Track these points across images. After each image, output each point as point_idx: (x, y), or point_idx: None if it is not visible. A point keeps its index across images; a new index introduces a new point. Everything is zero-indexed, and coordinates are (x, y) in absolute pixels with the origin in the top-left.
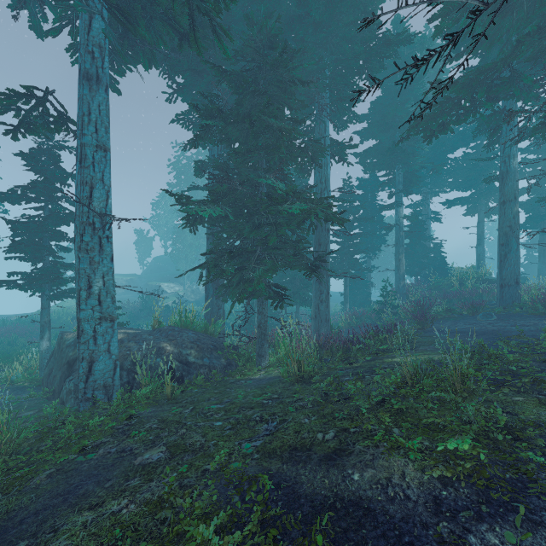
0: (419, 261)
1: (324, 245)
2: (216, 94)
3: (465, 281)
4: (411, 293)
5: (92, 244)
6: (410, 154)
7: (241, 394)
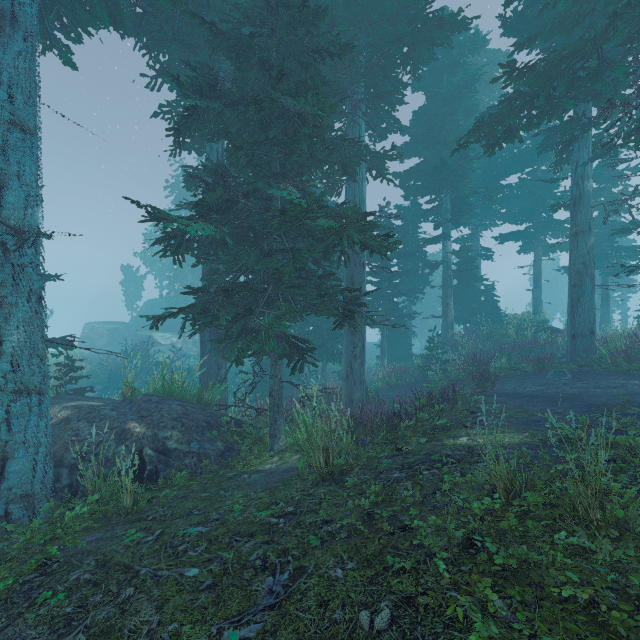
0: (469, 306)
1: (358, 284)
2: (208, 65)
3: (522, 329)
4: (461, 345)
5: (4, 276)
6: (460, 177)
7: (238, 504)
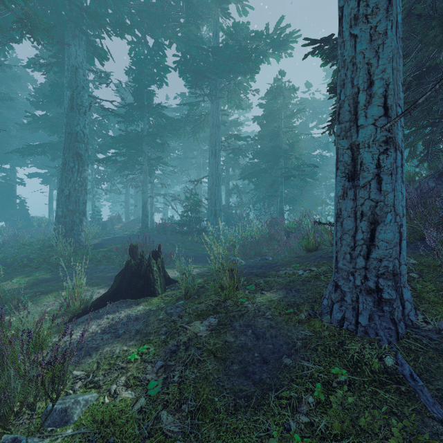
0: (9, 211)
1: None
2: None
3: (41, 224)
4: (4, 232)
5: None
6: (4, 142)
7: None
